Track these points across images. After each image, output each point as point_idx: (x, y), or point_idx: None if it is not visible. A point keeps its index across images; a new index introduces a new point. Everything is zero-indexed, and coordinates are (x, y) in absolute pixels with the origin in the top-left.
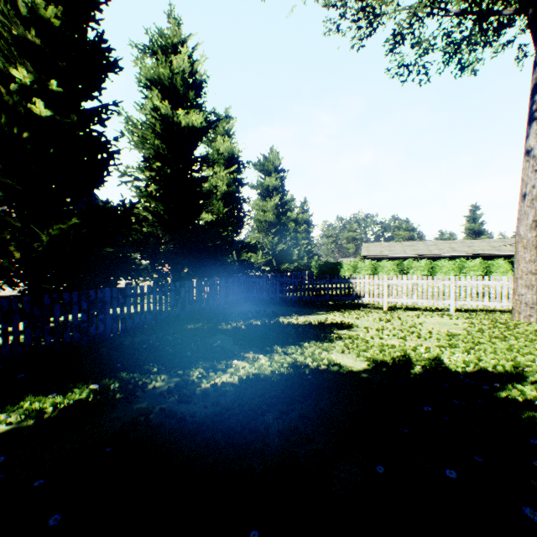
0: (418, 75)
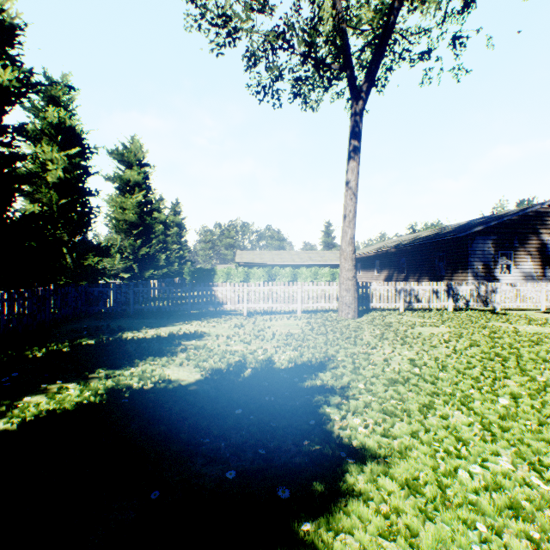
0: (273, 99)
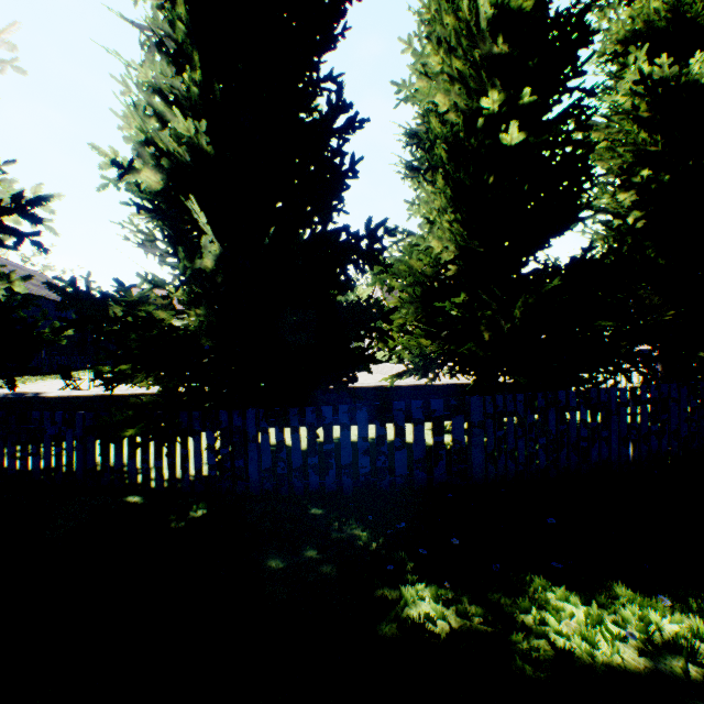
0: None
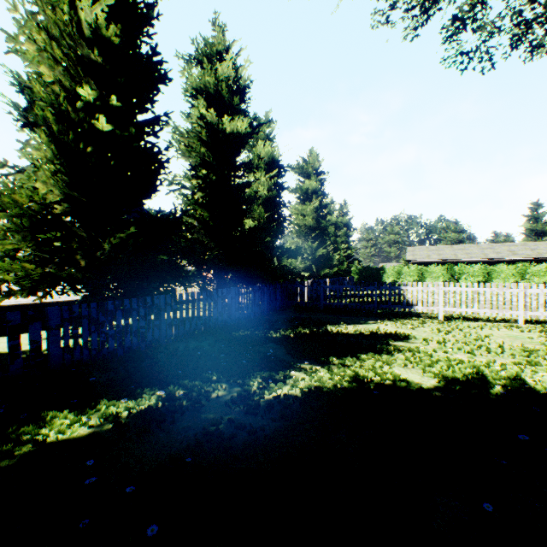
0: (480, 62)
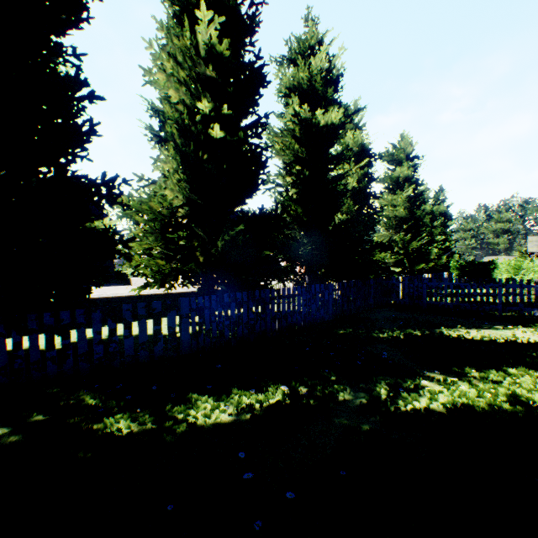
0: None
